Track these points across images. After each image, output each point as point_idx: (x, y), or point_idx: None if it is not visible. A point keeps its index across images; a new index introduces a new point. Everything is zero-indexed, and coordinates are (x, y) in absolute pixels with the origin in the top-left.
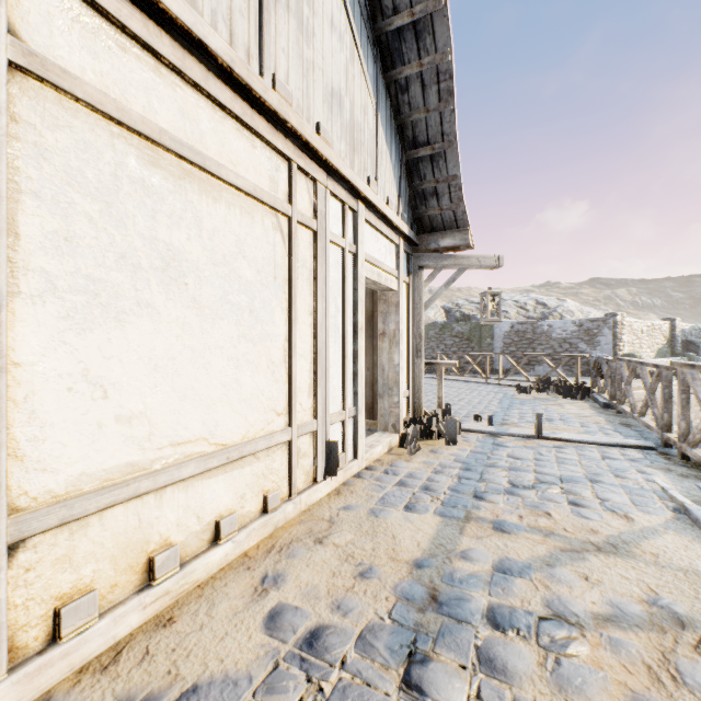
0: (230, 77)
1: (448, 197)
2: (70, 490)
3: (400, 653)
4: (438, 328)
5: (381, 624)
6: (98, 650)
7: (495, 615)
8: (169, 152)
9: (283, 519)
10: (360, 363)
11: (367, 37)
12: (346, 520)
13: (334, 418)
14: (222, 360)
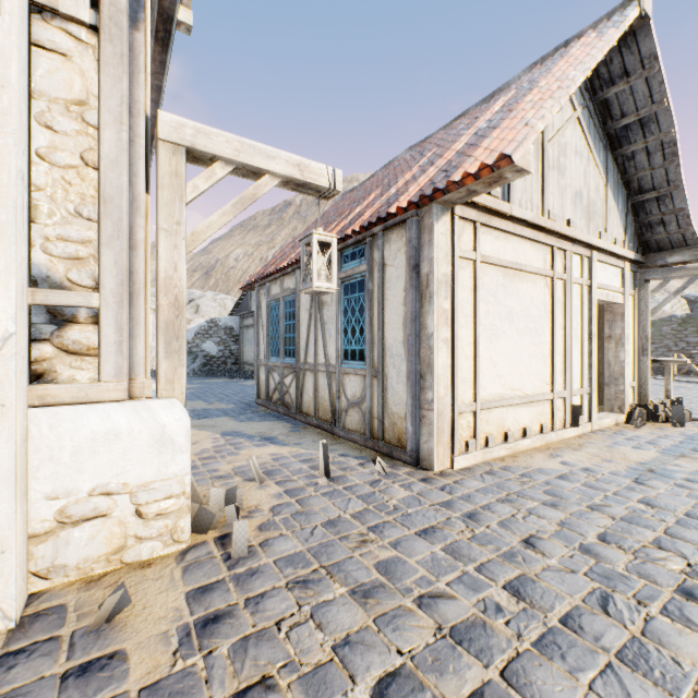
0: (531, 225)
1: (675, 224)
2: (488, 398)
3: (631, 477)
4: (676, 323)
5: (620, 471)
6: (495, 456)
7: (689, 479)
8: (509, 269)
9: (549, 440)
10: (593, 358)
11: (598, 138)
12: (590, 446)
13: (575, 392)
14: (525, 355)
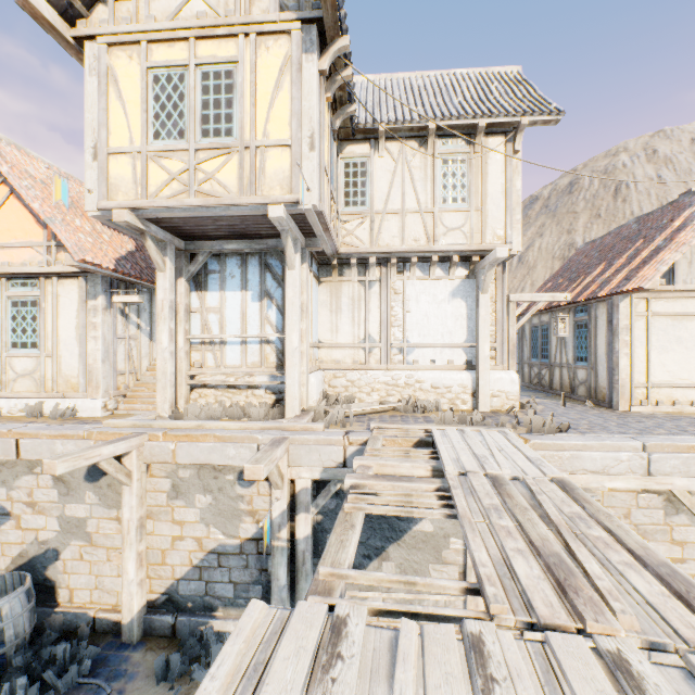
0: None
1: None
2: (658, 382)
3: None
4: None
5: None
6: (663, 411)
7: None
8: (677, 316)
9: None
10: None
11: None
12: None
13: None
14: (693, 361)
